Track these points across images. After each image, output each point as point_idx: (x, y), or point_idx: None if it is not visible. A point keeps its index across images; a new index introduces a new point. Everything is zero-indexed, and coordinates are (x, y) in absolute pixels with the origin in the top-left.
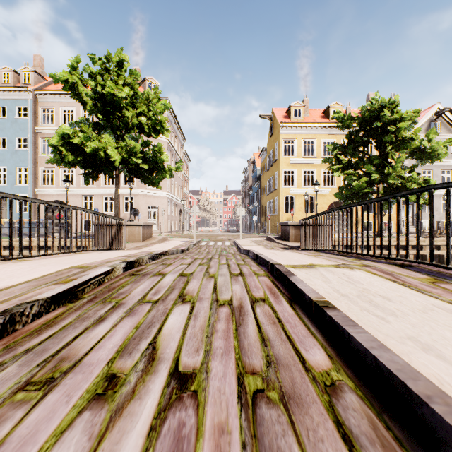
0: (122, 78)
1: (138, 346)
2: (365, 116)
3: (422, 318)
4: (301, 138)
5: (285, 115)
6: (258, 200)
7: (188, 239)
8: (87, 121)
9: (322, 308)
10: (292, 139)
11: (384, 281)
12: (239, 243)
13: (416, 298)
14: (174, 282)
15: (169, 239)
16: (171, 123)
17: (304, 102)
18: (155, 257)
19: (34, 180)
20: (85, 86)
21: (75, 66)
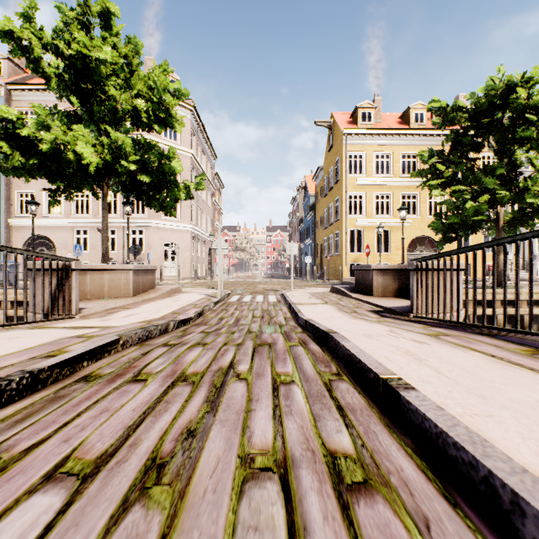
0: (110, 42)
1: None
2: (480, 104)
3: None
4: (372, 150)
5: (350, 120)
6: (312, 236)
7: (214, 289)
8: (55, 108)
9: None
10: (359, 152)
11: None
12: (292, 298)
13: None
14: None
15: (184, 291)
16: (196, 132)
17: (374, 102)
18: (15, 390)
19: (8, 207)
20: (46, 49)
21: (29, 17)
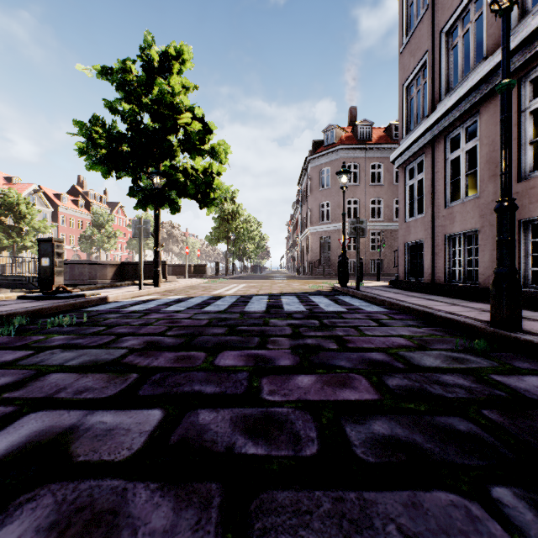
0: None
1: None
2: (8, 200)
3: None
4: None
5: None
6: None
7: None
8: None
9: None
10: None
11: None
12: None
13: None
14: None
15: None
16: None
17: None
18: None
19: None
20: None
21: None
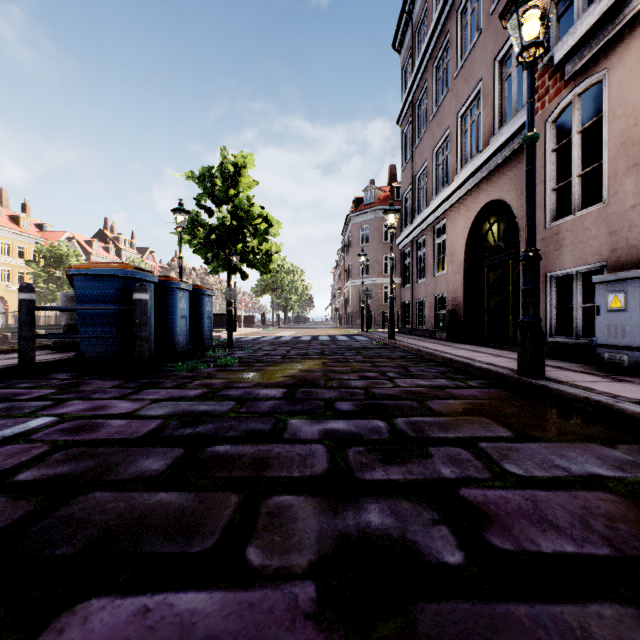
0: None
1: None
2: (59, 253)
3: None
4: None
5: None
6: None
7: None
8: None
9: None
10: None
11: None
12: None
13: None
14: None
15: None
16: None
17: None
18: None
19: None
20: None
21: None
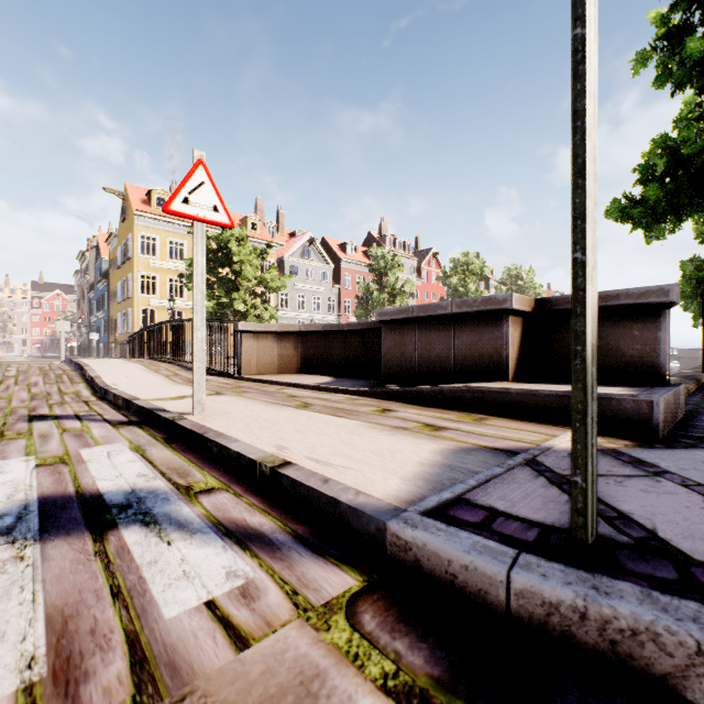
0: None
1: (1, 370)
2: (221, 239)
3: (110, 362)
4: (166, 235)
5: (145, 199)
6: (105, 309)
7: None
8: None
9: (76, 361)
10: (153, 235)
11: (121, 360)
12: None
13: (121, 361)
14: (0, 366)
15: None
16: None
17: (172, 189)
18: None
19: None
20: None
21: None
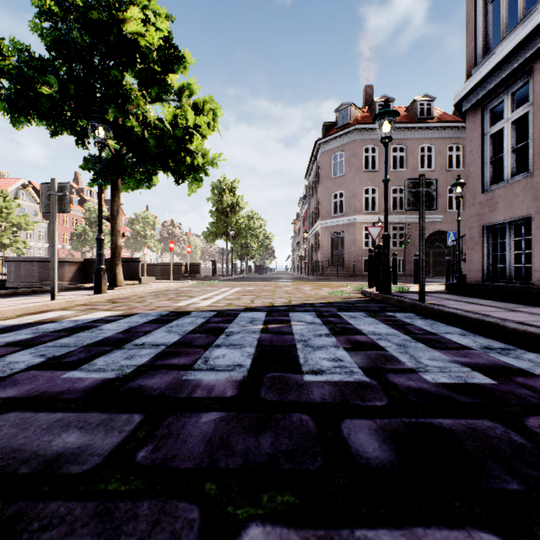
0: None
1: None
2: None
3: None
4: None
5: None
6: None
7: None
8: None
9: None
10: None
11: None
12: None
13: None
14: None
15: None
16: None
17: None
18: None
19: None
20: None
21: None
